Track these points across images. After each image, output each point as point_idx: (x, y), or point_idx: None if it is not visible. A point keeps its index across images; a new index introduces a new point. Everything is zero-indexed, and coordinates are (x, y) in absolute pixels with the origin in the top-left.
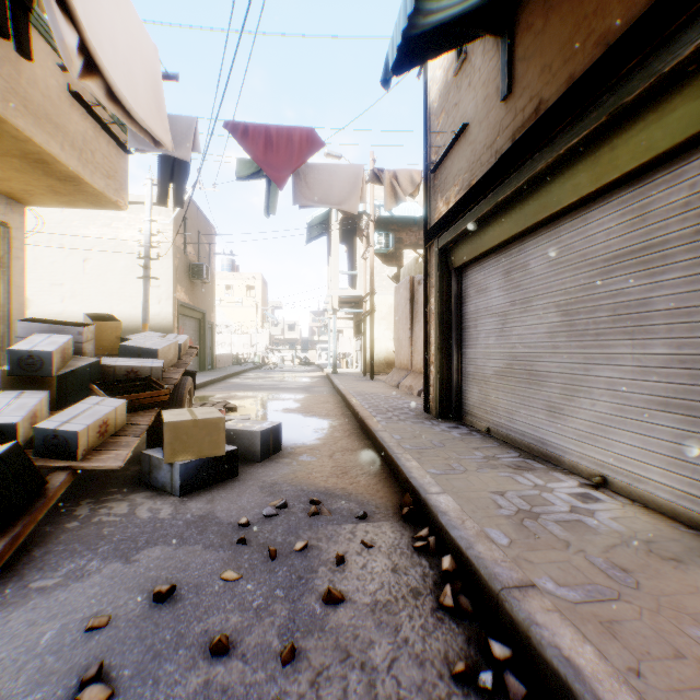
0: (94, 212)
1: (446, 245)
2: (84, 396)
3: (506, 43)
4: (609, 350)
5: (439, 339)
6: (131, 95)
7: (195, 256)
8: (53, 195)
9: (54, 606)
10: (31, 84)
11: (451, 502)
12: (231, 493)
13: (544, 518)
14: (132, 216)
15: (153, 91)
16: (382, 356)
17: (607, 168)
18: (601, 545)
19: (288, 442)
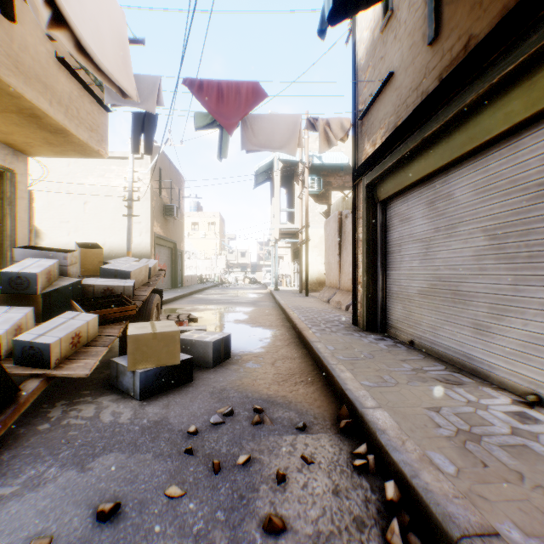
0: (92, 166)
1: (373, 181)
2: (67, 310)
3: None
4: None
5: (366, 262)
6: (98, 49)
7: (168, 199)
8: (48, 146)
9: (3, 520)
10: (22, 49)
11: (387, 418)
12: (184, 398)
13: (486, 441)
14: (120, 168)
15: (120, 49)
16: (314, 276)
17: None
18: None
19: (237, 350)
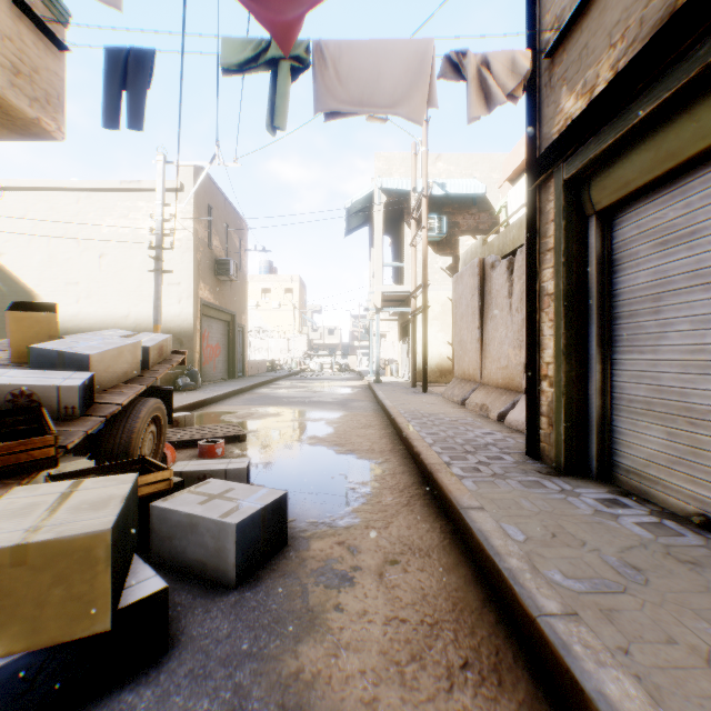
0: (110, 202)
1: (582, 170)
2: None
3: None
4: None
5: (564, 337)
6: None
7: (222, 251)
8: None
9: None
10: None
11: None
12: None
13: None
14: (151, 205)
15: None
16: (434, 362)
17: None
18: None
19: (303, 518)
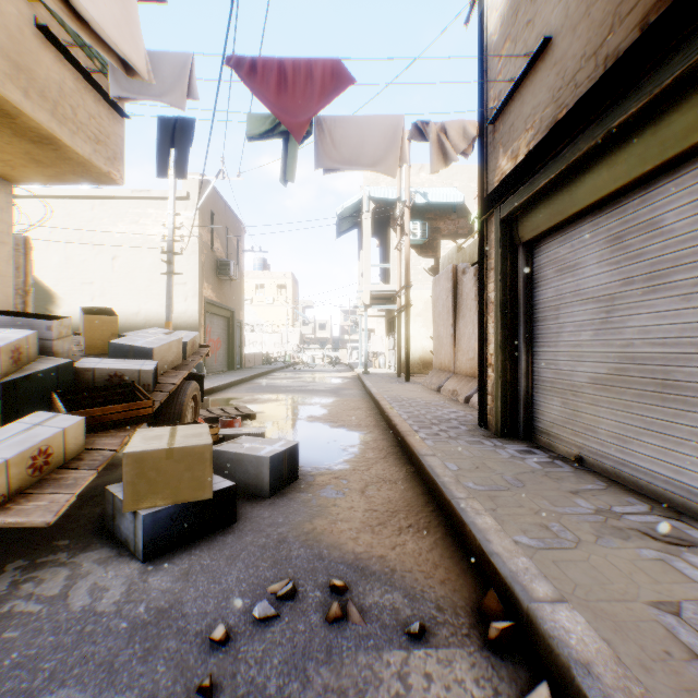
0: (122, 209)
1: (512, 213)
2: (49, 408)
3: None
4: None
5: (500, 335)
6: None
7: (222, 253)
8: (35, 166)
9: None
10: None
11: (585, 630)
12: (217, 559)
13: None
14: (159, 211)
15: None
16: (417, 355)
17: None
18: None
19: (308, 465)
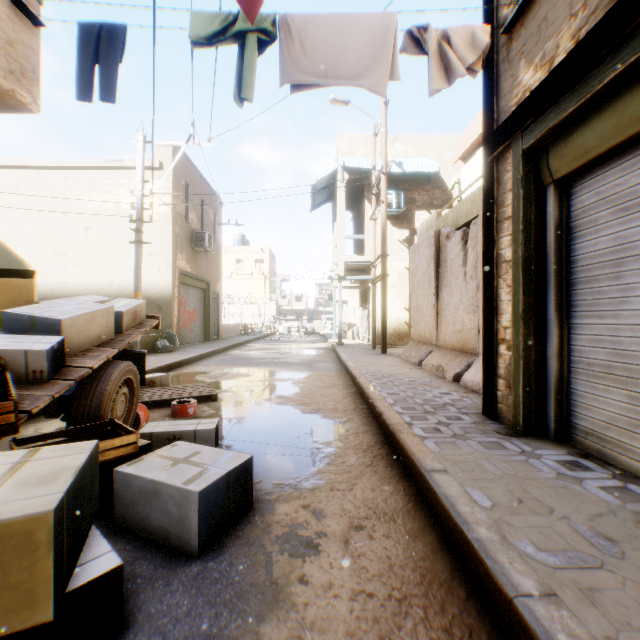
0: (95, 180)
1: (541, 140)
2: None
3: None
4: None
5: (522, 302)
6: None
7: (198, 225)
8: None
9: None
10: None
11: None
12: None
13: None
14: (132, 182)
15: None
16: (392, 326)
17: None
18: None
19: (269, 479)
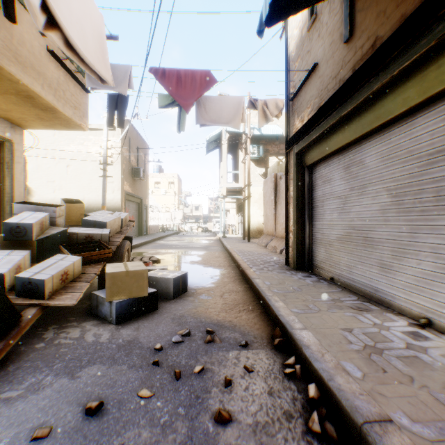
0: (73, 136)
1: (301, 150)
2: (56, 253)
3: (348, 0)
4: (433, 223)
5: (296, 215)
6: (83, 45)
7: (135, 163)
8: (39, 121)
9: (12, 415)
10: (20, 44)
11: (311, 337)
12: (151, 323)
13: (386, 354)
14: (96, 137)
15: (99, 44)
16: (255, 226)
17: (433, 83)
18: (439, 380)
19: (192, 285)
